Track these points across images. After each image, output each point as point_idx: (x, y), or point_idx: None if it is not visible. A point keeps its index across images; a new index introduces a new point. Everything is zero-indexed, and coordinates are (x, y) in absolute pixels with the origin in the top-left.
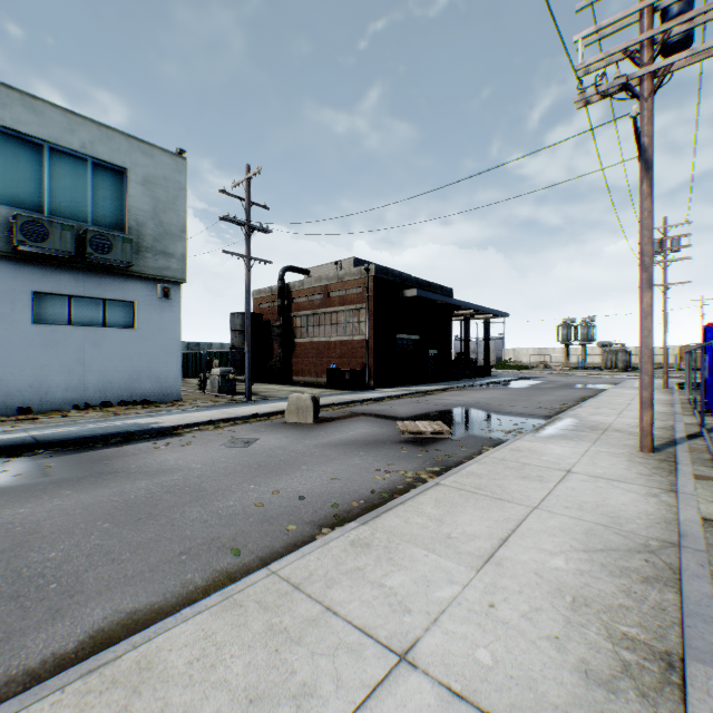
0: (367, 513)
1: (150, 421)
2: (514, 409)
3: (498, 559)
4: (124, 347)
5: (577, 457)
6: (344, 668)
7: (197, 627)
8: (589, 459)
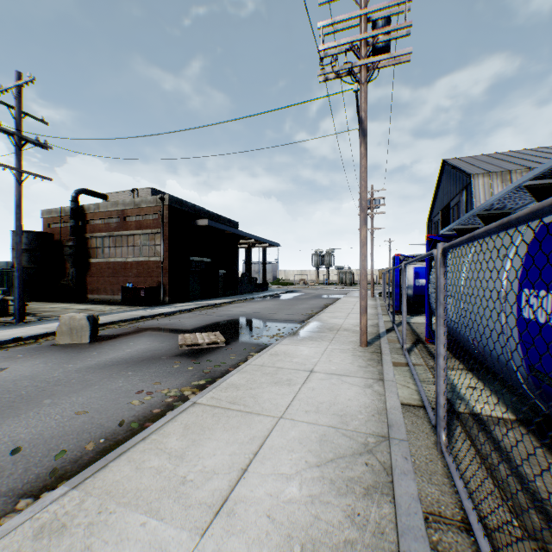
0: (101, 456)
1: None
2: (280, 316)
3: (231, 504)
4: None
5: (319, 356)
6: None
7: None
8: (328, 357)
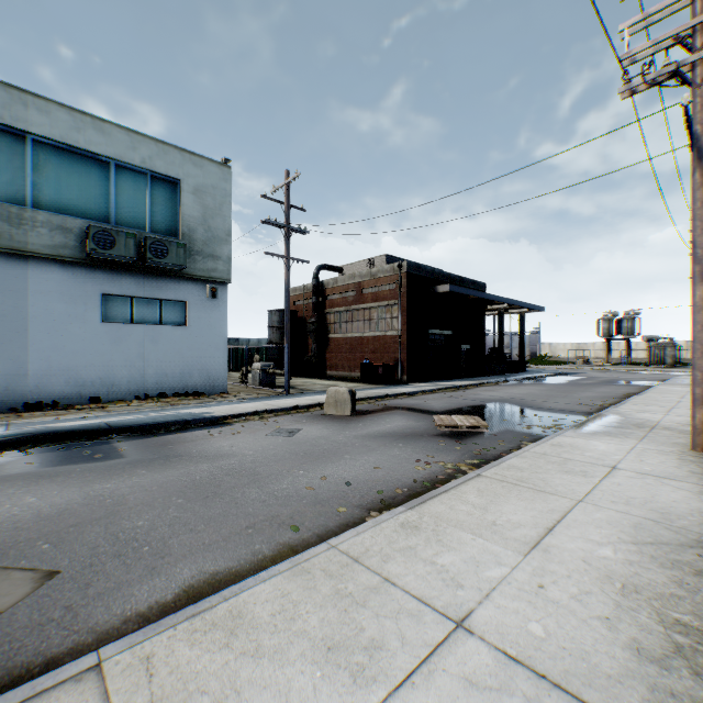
0: (411, 499)
1: (203, 411)
2: (552, 405)
3: (544, 546)
4: (177, 343)
5: (622, 454)
6: (407, 629)
7: (274, 587)
8: (636, 456)
